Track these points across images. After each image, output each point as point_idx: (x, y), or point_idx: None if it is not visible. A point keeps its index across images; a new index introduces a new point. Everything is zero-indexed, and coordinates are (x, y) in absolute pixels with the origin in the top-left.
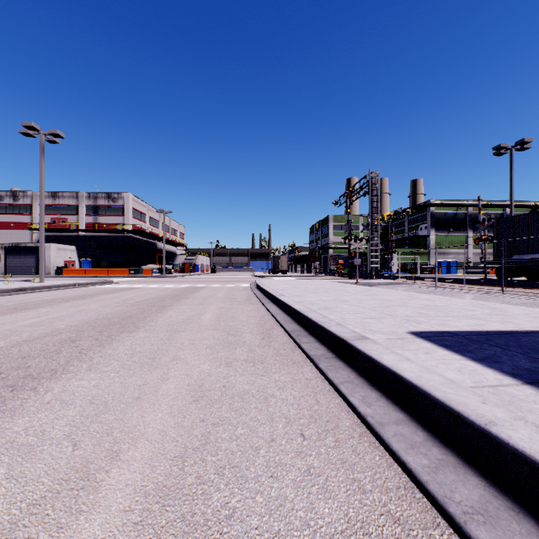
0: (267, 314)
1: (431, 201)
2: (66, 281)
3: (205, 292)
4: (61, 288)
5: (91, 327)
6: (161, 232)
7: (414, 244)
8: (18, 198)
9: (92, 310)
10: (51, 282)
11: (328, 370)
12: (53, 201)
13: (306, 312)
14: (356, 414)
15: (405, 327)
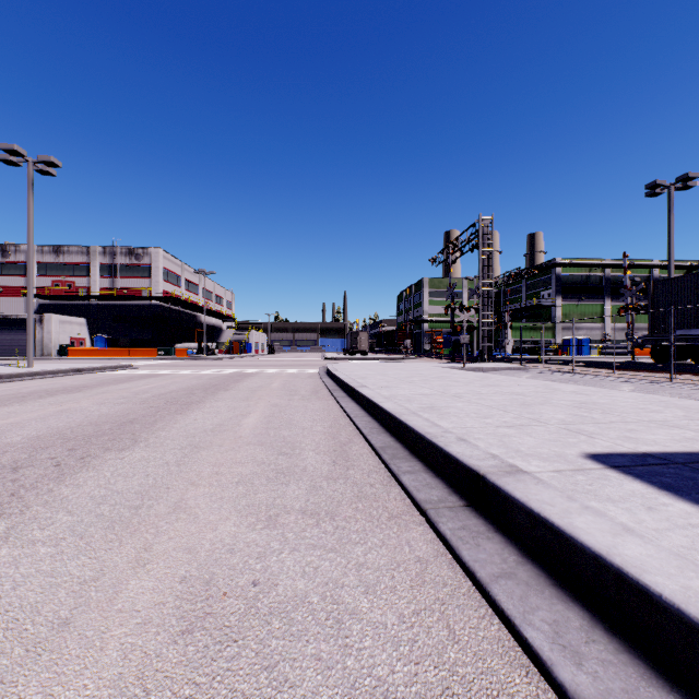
0: (342, 416)
1: (557, 260)
2: (65, 366)
3: (254, 381)
4: (53, 375)
5: (62, 440)
6: (201, 300)
7: (534, 316)
8: (8, 254)
9: (79, 409)
10: (43, 367)
11: (459, 542)
12: (56, 258)
13: (404, 415)
14: (550, 684)
15: (572, 444)
